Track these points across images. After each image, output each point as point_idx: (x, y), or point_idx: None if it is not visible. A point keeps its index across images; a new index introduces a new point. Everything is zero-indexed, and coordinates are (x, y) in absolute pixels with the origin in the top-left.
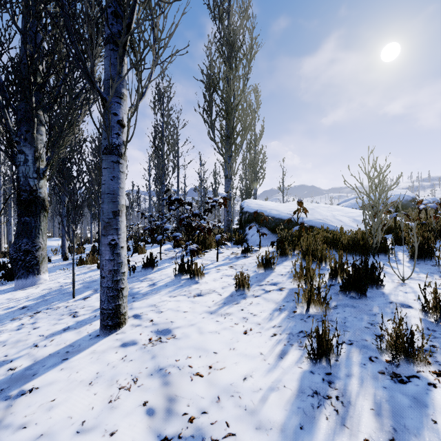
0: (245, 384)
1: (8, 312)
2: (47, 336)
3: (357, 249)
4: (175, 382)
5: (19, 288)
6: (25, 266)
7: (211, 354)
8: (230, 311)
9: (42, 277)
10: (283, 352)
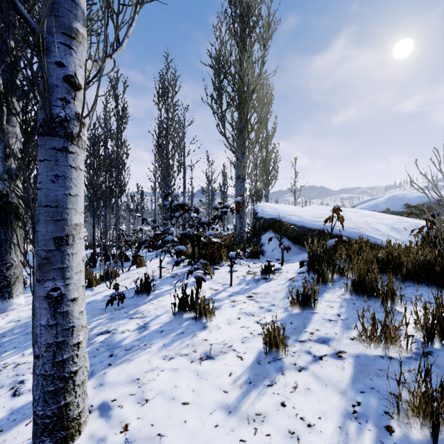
0: None
1: None
2: None
3: (429, 277)
4: None
5: None
6: None
7: None
8: (262, 406)
9: (14, 301)
10: None
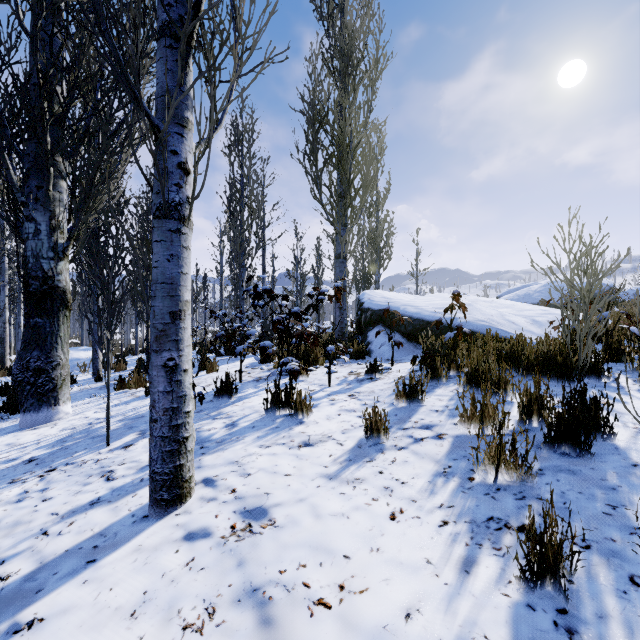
0: (410, 627)
1: (7, 468)
2: (64, 515)
3: (552, 369)
4: (282, 618)
5: (27, 426)
6: (35, 392)
7: (340, 560)
8: (361, 474)
9: (61, 409)
10: (467, 560)
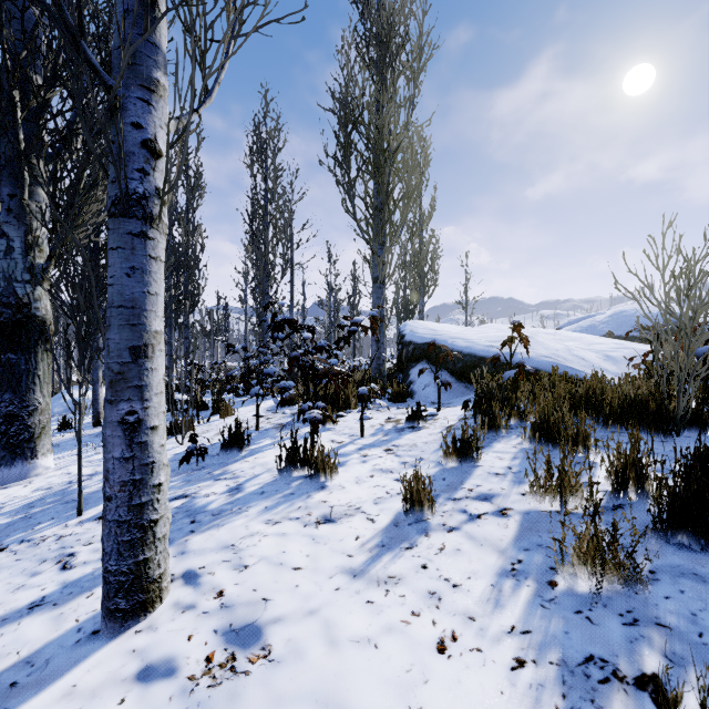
0: None
1: None
2: None
3: (642, 419)
4: None
5: None
6: (7, 443)
7: None
8: (397, 569)
9: (40, 463)
10: None
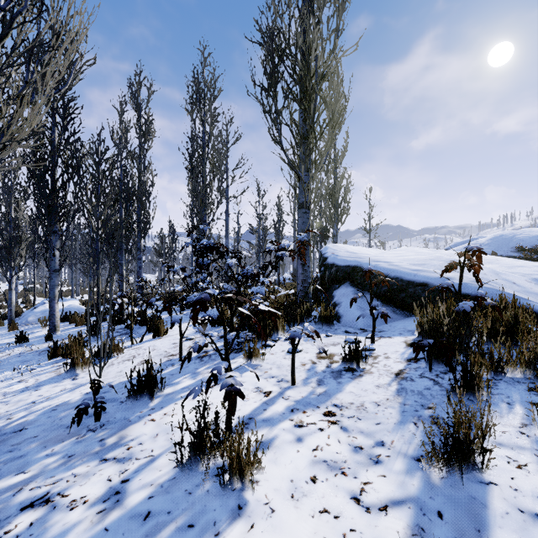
0: None
1: None
2: None
3: None
4: None
5: None
6: None
7: None
8: None
9: None
10: None
